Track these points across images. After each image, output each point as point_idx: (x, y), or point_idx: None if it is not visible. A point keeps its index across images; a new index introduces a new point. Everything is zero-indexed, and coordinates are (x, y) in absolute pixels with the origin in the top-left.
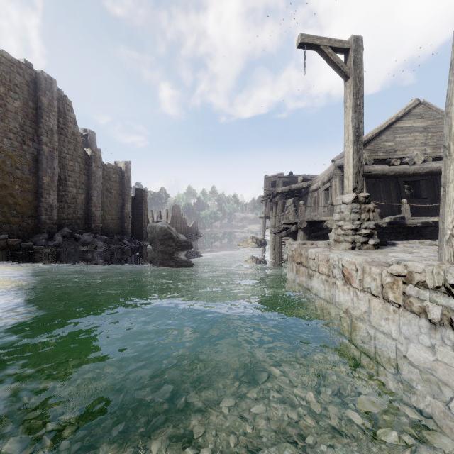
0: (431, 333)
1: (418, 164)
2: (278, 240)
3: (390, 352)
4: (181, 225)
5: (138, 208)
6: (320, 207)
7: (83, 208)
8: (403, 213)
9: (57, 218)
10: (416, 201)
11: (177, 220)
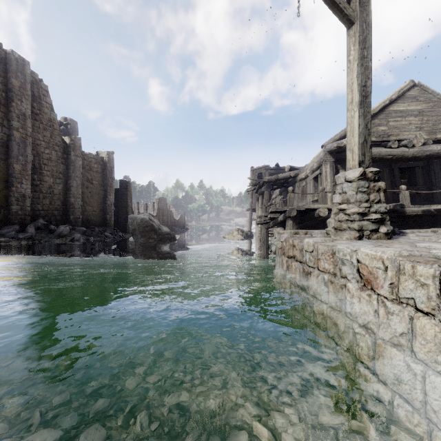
0: None
1: (418, 147)
2: (264, 231)
3: None
4: (167, 218)
5: (122, 200)
6: (308, 196)
7: (61, 199)
8: (402, 200)
9: (31, 209)
10: (411, 189)
11: (164, 213)
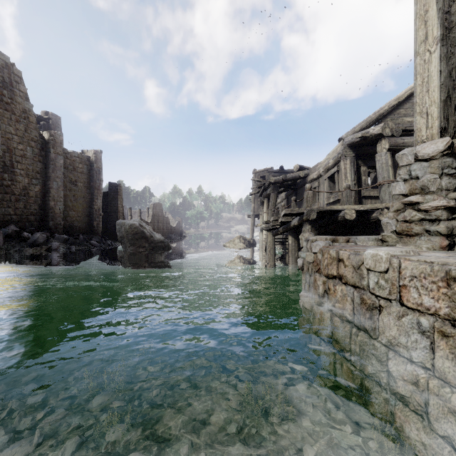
0: None
1: None
2: (271, 239)
3: None
4: (163, 225)
5: (112, 205)
6: (322, 199)
7: (38, 202)
8: None
9: (0, 213)
10: None
11: (159, 220)
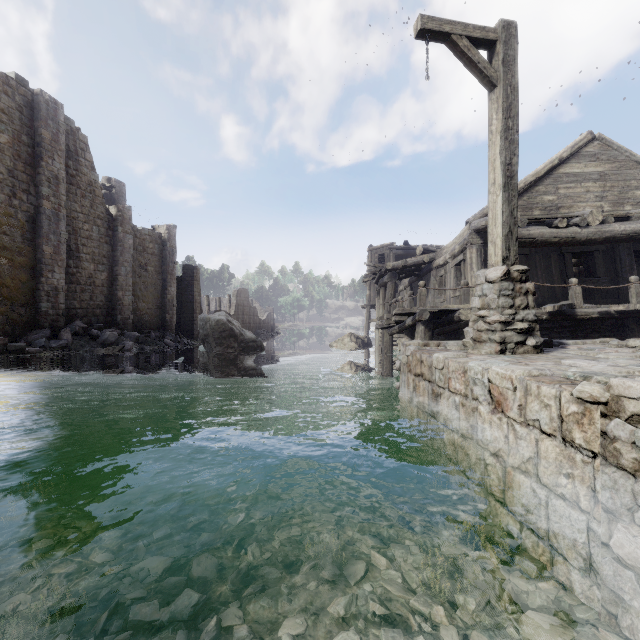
0: None
1: (594, 227)
2: (387, 338)
3: (576, 533)
4: (249, 318)
5: (187, 293)
6: (448, 291)
7: (104, 293)
8: (572, 298)
9: (66, 307)
10: (588, 282)
11: (244, 311)
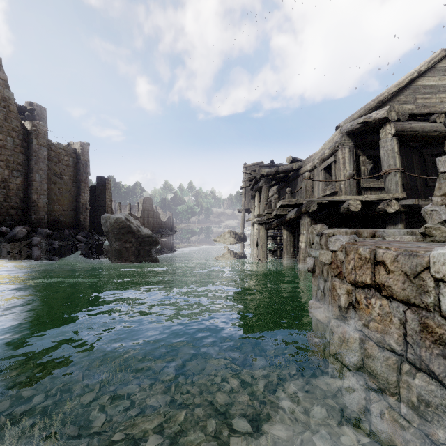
0: None
1: None
2: (263, 233)
3: None
4: (153, 220)
5: (100, 199)
6: (316, 191)
7: (19, 196)
8: None
9: None
10: None
11: (149, 214)
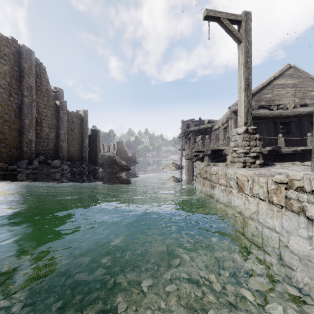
0: (309, 227)
1: (290, 109)
2: (191, 164)
3: (274, 243)
4: (123, 155)
5: (93, 143)
6: (220, 141)
7: (53, 142)
8: (279, 144)
9: (35, 149)
10: (288, 136)
11: (121, 152)
